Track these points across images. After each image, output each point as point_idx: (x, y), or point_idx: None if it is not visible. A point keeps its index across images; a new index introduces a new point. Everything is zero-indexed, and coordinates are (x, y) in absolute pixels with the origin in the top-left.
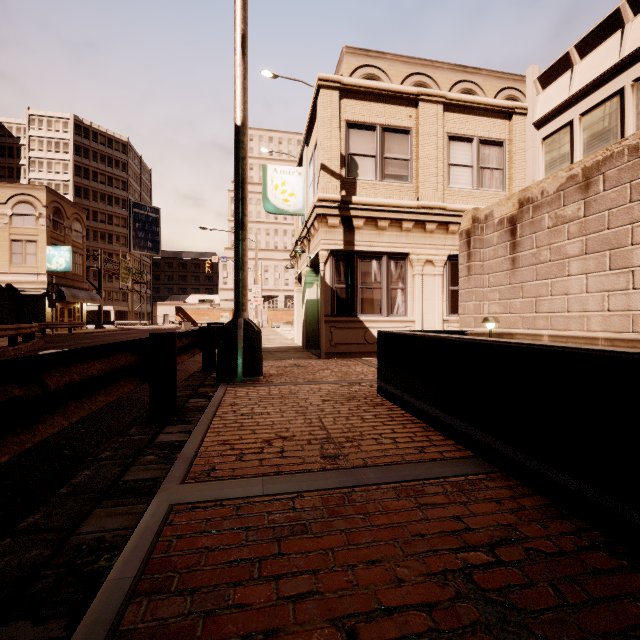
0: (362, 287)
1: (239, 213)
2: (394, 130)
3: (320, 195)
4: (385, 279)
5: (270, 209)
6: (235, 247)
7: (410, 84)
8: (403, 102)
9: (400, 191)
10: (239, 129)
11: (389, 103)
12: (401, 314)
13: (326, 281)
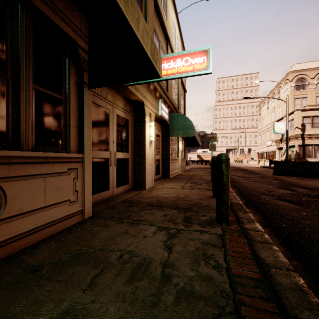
0: (307, 152)
1: (287, 143)
2: (316, 116)
3: (296, 133)
4: (313, 150)
5: (275, 133)
6: (286, 148)
7: (318, 76)
8: (318, 109)
9: (318, 130)
10: (287, 130)
11: (314, 110)
12: (318, 158)
13: (297, 151)
